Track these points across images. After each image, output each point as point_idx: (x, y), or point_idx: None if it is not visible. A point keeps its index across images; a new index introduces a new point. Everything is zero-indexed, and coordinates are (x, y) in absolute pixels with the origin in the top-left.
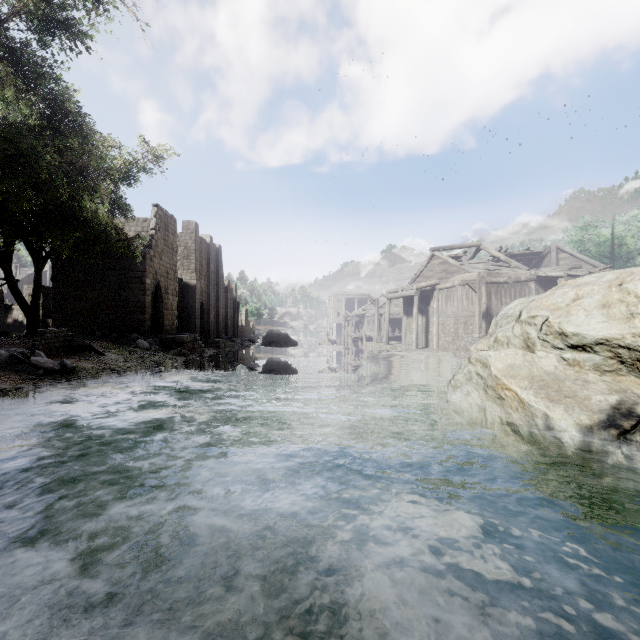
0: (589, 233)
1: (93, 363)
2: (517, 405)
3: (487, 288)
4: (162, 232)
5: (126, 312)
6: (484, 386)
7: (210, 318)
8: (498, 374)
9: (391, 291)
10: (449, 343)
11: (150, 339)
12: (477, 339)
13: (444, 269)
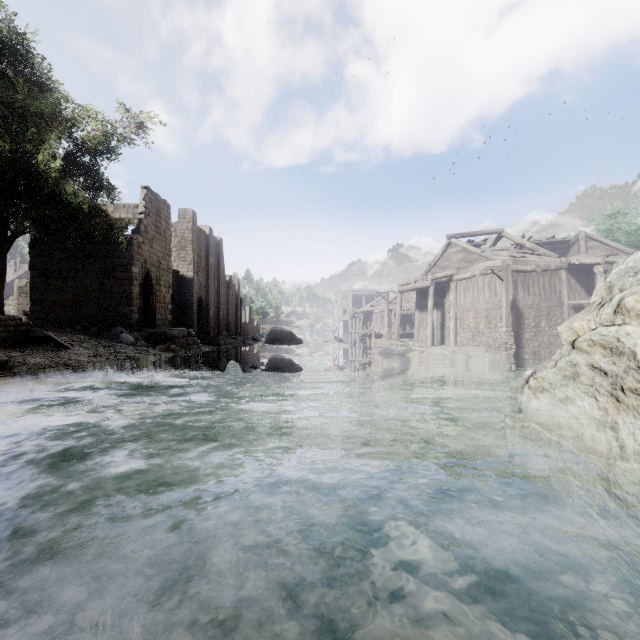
0: (619, 220)
1: (45, 357)
2: None
3: (513, 277)
4: (153, 217)
5: (111, 304)
6: (612, 389)
7: (209, 314)
8: None
9: (403, 283)
10: (468, 339)
11: (136, 333)
12: (504, 333)
13: (462, 258)
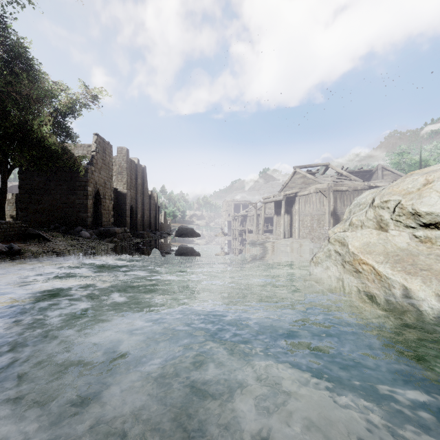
0: (404, 157)
1: (39, 247)
2: (374, 277)
3: (334, 194)
4: (101, 154)
5: (73, 211)
6: (342, 262)
7: (138, 217)
8: (355, 251)
9: (266, 197)
10: (307, 234)
11: (91, 231)
12: (327, 230)
13: (303, 181)
